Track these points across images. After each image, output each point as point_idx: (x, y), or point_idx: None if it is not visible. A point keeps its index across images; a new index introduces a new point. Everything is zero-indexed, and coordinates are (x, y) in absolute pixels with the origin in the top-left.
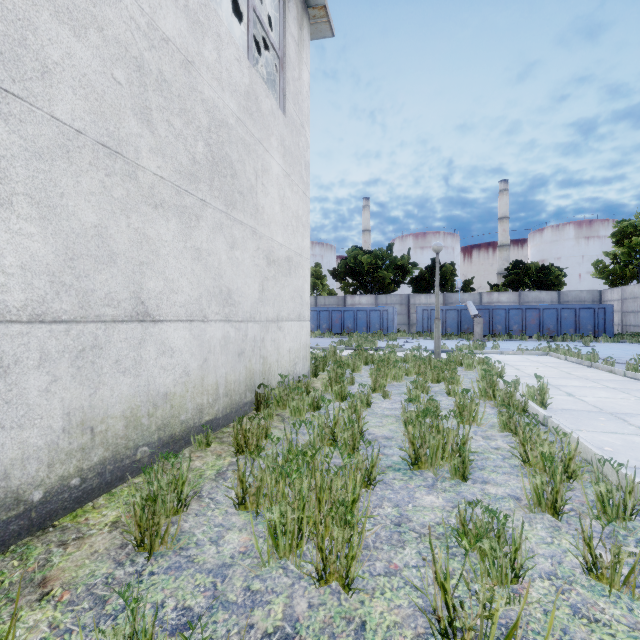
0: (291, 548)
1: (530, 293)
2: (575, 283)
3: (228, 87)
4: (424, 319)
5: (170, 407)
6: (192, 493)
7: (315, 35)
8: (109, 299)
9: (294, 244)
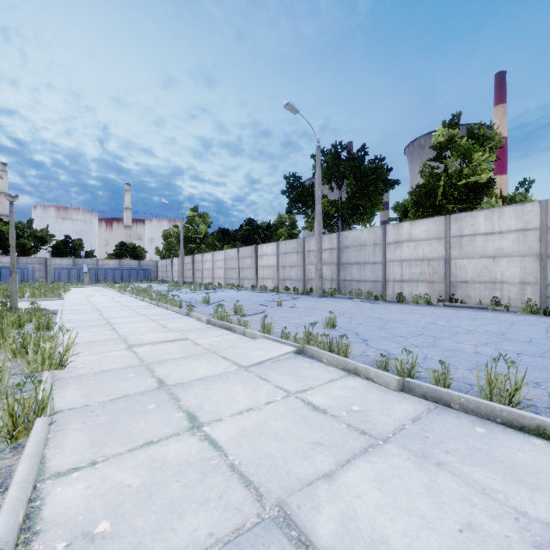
0: None
1: (125, 261)
2: None
3: None
4: (56, 274)
5: None
6: None
7: None
8: None
9: None
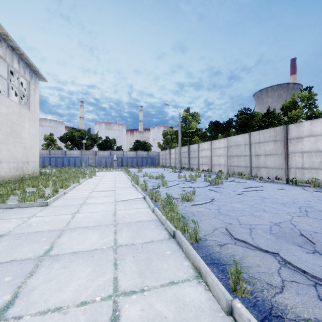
0: (30, 186)
1: (139, 152)
2: None
3: (14, 114)
4: (98, 161)
5: (4, 178)
6: None
7: (41, 80)
8: None
9: (33, 142)
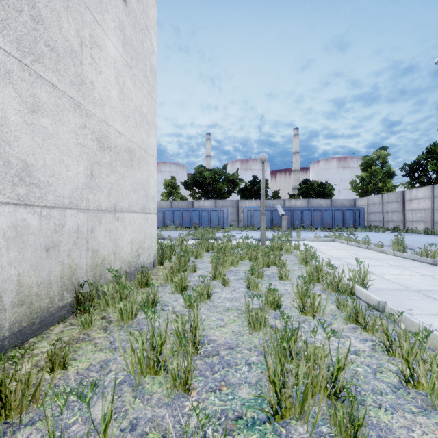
0: None
1: (314, 200)
2: (337, 195)
3: None
4: (248, 217)
5: None
6: None
7: None
8: None
9: (137, 137)
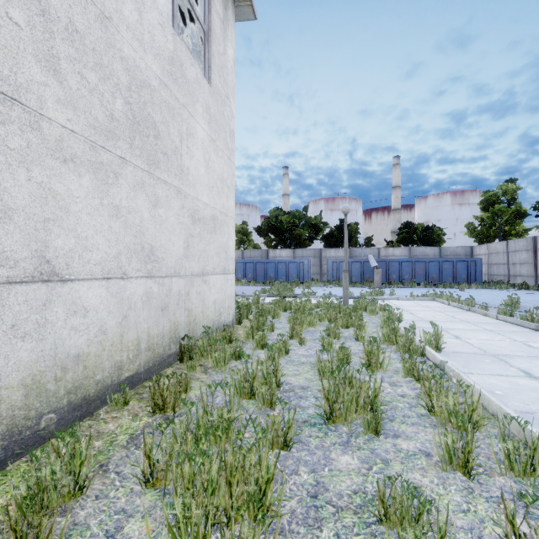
0: None
1: (418, 248)
2: (451, 240)
3: (151, 49)
4: (334, 270)
5: (83, 368)
6: (97, 466)
7: (239, 17)
8: (2, 259)
9: (219, 204)
